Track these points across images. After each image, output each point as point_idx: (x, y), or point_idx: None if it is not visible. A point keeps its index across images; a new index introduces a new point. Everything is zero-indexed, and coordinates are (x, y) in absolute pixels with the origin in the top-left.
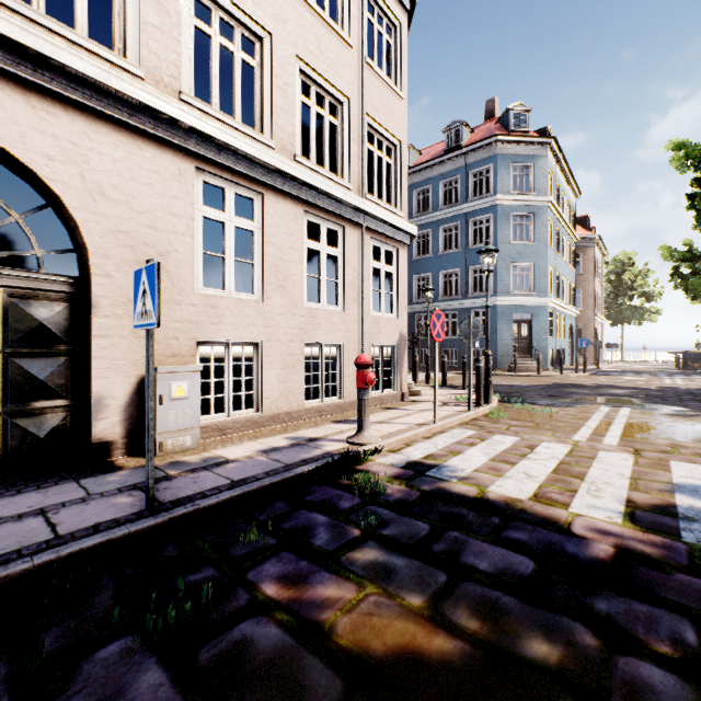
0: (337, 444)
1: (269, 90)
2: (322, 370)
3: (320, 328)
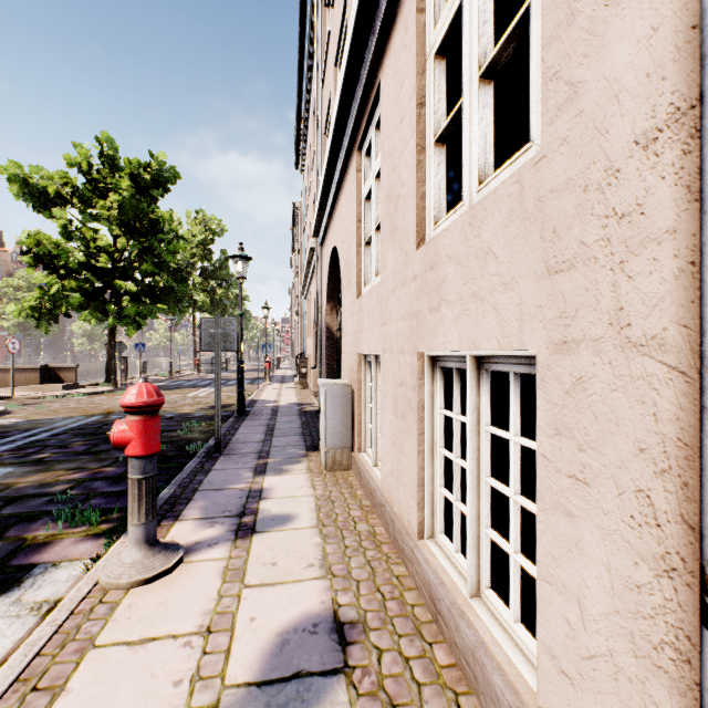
0: (187, 537)
1: None
2: (471, 463)
3: (445, 297)
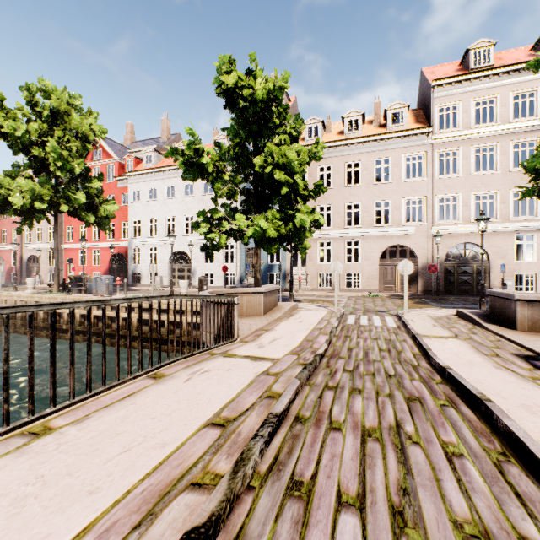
0: None
1: (539, 202)
2: None
3: None
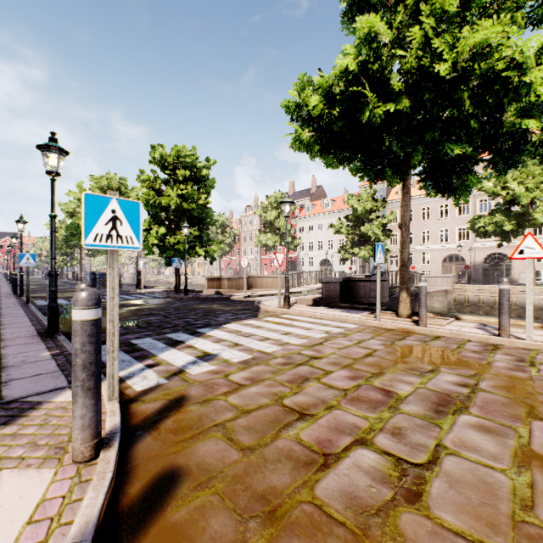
0: None
1: None
2: None
3: None
